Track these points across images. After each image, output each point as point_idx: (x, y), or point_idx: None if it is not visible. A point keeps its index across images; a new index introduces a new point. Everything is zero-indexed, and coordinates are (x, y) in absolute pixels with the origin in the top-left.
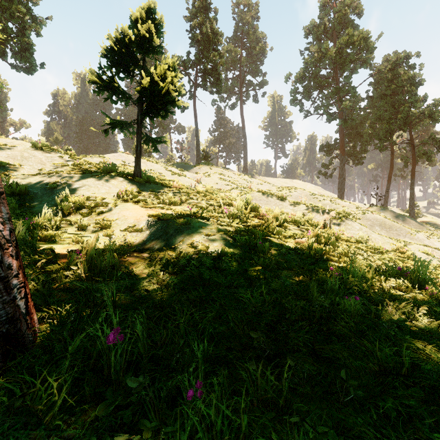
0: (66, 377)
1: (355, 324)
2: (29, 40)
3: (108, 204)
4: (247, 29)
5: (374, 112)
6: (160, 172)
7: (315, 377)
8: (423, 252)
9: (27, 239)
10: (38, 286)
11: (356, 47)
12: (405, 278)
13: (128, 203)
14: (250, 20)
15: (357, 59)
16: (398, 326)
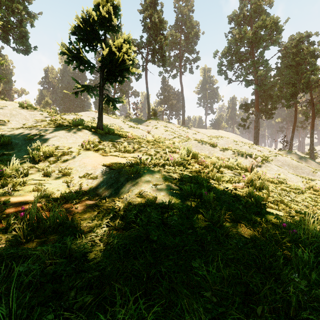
0: None
1: None
2: (25, 30)
3: (72, 152)
4: (185, 19)
5: (281, 79)
6: (120, 126)
7: None
8: None
9: None
10: None
11: (268, 29)
12: None
13: (89, 151)
14: (187, 12)
15: (268, 39)
16: None
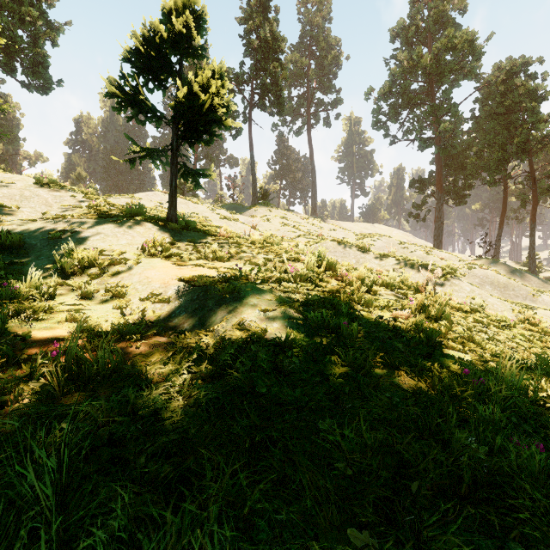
0: None
1: None
2: (43, 51)
3: (127, 260)
4: (317, 33)
5: (481, 136)
6: (205, 216)
7: None
8: None
9: None
10: None
11: (458, 52)
12: None
13: (156, 258)
14: (320, 22)
15: (459, 68)
16: None
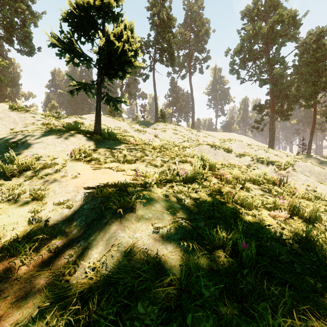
0: None
1: None
2: (28, 30)
3: (56, 164)
4: (195, 16)
5: (299, 77)
6: (125, 129)
7: None
8: None
9: None
10: None
11: (285, 24)
12: None
13: (79, 162)
14: (197, 9)
15: (285, 34)
16: None
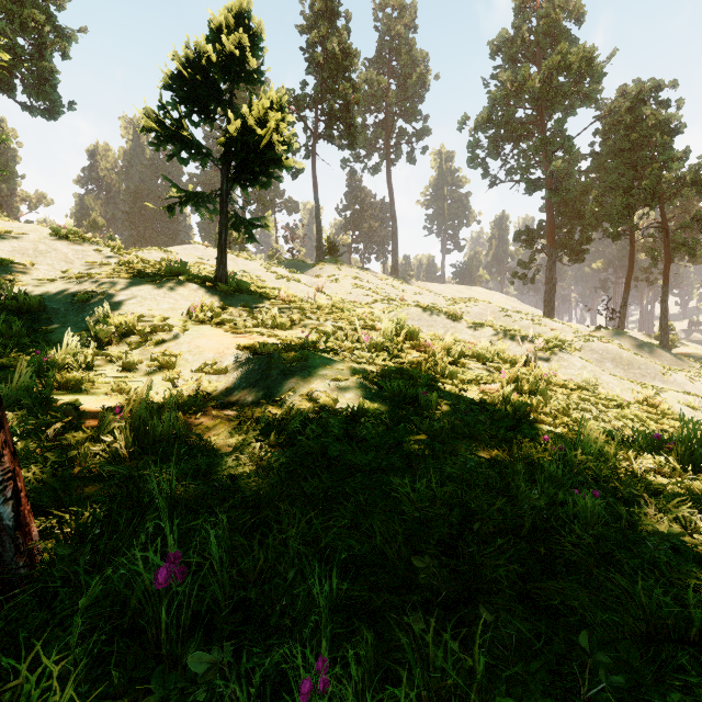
0: (77, 653)
1: (595, 542)
2: (51, 66)
3: (172, 327)
4: (398, 45)
5: (602, 177)
6: (258, 276)
7: (531, 645)
8: (686, 405)
9: (36, 387)
10: (45, 472)
11: (574, 72)
12: (668, 453)
13: (205, 325)
14: (403, 31)
15: (575, 92)
16: (673, 546)
